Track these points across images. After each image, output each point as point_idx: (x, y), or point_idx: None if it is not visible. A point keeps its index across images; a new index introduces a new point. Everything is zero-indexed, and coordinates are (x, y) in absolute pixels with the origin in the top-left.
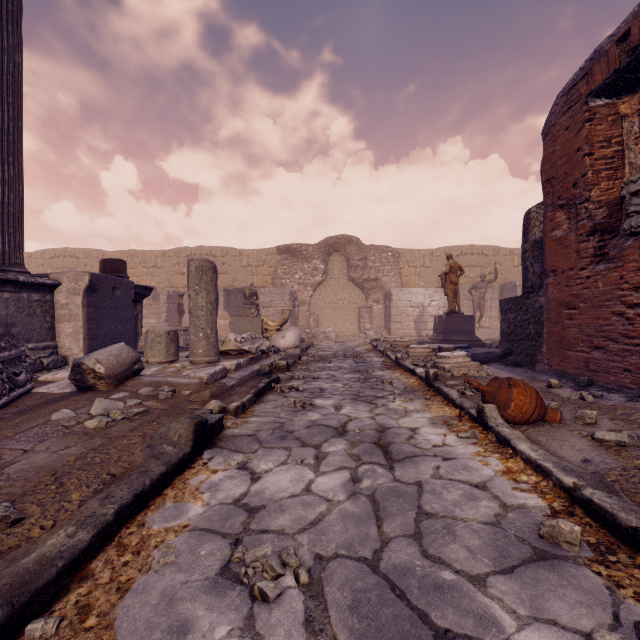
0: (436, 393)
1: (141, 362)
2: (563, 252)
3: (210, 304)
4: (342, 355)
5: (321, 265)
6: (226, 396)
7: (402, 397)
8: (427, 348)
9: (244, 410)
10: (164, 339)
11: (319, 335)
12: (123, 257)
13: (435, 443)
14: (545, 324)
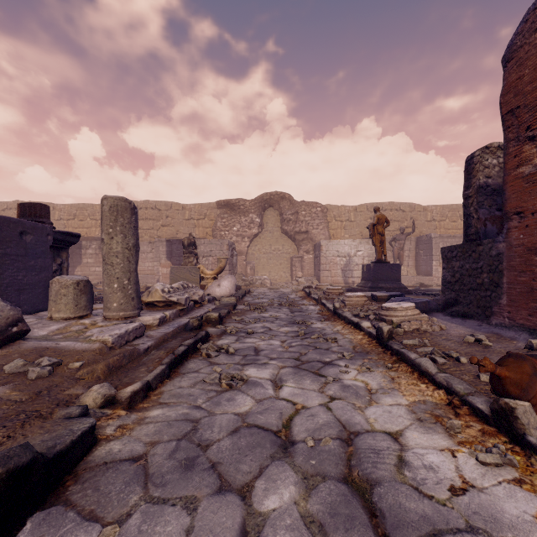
0: (397, 358)
1: (24, 322)
2: (534, 190)
3: (127, 250)
4: (277, 303)
5: (257, 219)
6: (134, 366)
7: (355, 363)
8: (363, 297)
9: (148, 393)
10: (72, 291)
11: (255, 282)
12: (73, 210)
13: (448, 479)
14: (506, 273)
